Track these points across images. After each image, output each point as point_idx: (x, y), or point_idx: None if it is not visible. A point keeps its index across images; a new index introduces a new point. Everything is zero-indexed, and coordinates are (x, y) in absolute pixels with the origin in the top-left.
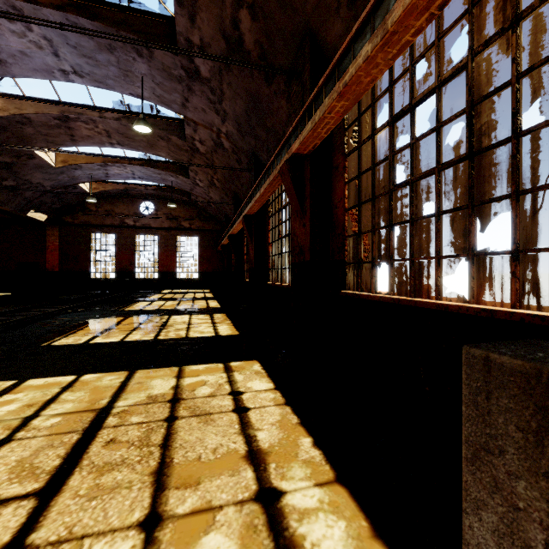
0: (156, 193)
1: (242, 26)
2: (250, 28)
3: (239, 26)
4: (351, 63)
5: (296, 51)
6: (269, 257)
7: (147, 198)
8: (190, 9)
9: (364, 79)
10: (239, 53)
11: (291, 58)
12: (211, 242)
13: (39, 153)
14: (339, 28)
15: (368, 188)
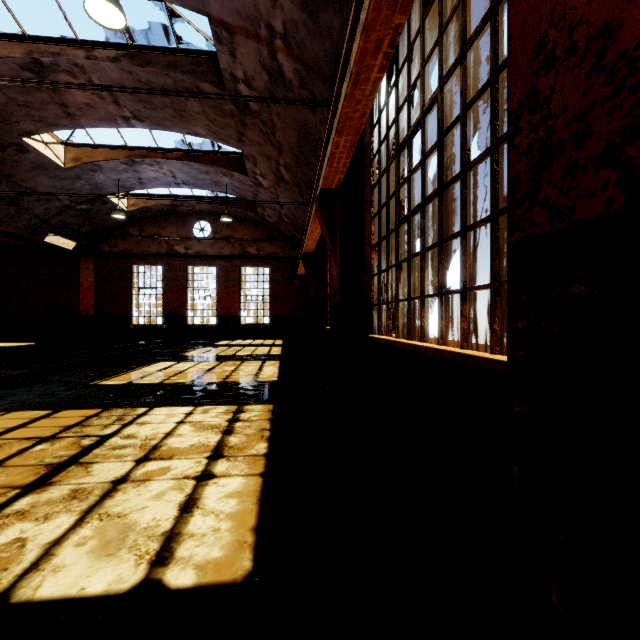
0: (212, 208)
1: None
2: None
3: None
4: None
5: None
6: (373, 278)
7: (203, 217)
8: None
9: None
10: None
11: None
12: (286, 274)
13: (32, 144)
14: None
15: None
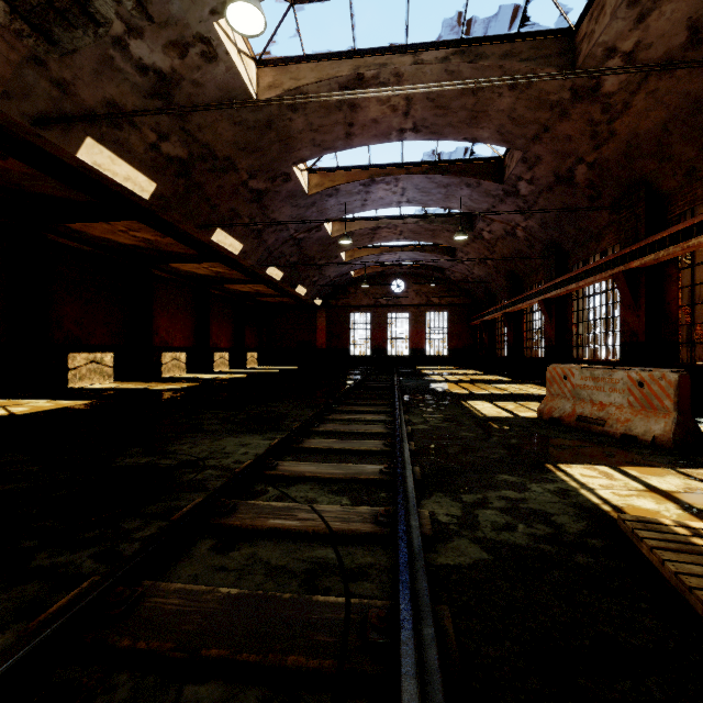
0: (408, 271)
1: (576, 172)
2: (584, 173)
3: (574, 171)
4: (692, 235)
5: (627, 188)
6: (573, 336)
7: (399, 277)
8: (531, 164)
9: (702, 245)
10: (566, 184)
11: (621, 191)
12: (461, 317)
13: (341, 254)
14: (673, 185)
15: (698, 290)
